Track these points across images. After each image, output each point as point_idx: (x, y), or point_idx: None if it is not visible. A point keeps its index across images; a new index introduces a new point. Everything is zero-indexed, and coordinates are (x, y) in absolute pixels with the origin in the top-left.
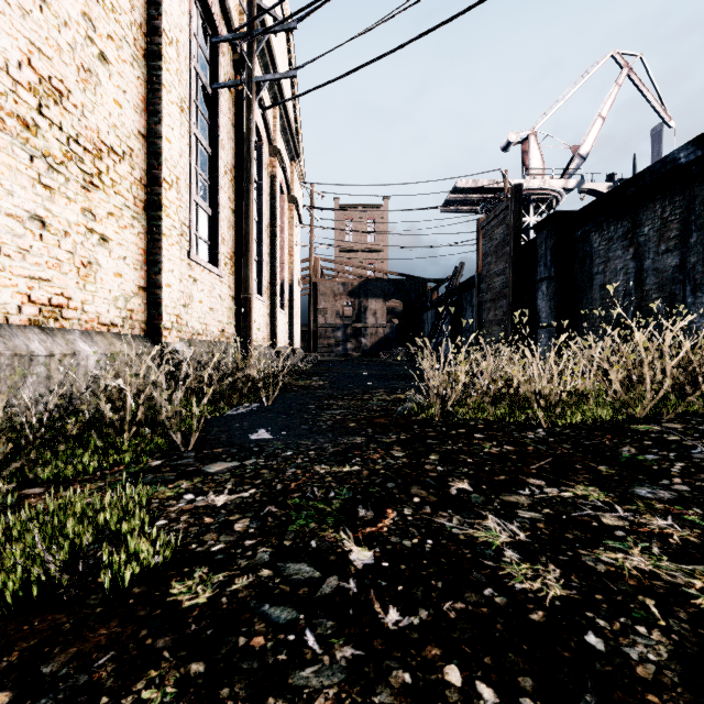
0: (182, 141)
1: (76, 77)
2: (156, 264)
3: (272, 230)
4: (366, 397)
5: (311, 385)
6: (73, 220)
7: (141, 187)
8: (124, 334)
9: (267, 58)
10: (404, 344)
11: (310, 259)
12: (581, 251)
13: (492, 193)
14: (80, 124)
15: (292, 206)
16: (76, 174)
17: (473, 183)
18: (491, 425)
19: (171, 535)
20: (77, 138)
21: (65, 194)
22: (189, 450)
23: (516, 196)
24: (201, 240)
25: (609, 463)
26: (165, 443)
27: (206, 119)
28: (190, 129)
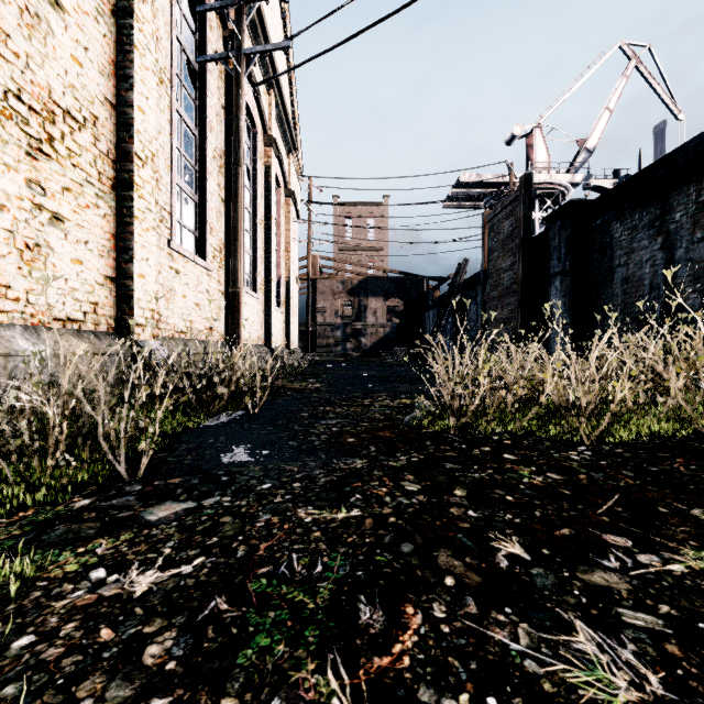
0: (161, 116)
1: (18, 20)
2: (127, 251)
3: (267, 223)
4: (367, 403)
5: (307, 388)
6: (13, 192)
7: (108, 162)
8: (86, 331)
9: (262, 40)
10: (405, 344)
11: (308, 255)
12: (599, 242)
13: (496, 187)
14: (24, 78)
15: (289, 200)
16: (18, 137)
17: (477, 177)
18: (519, 440)
19: (22, 679)
20: (19, 93)
21: (1, 159)
22: (136, 480)
23: (526, 186)
24: (186, 229)
25: (702, 504)
26: (105, 472)
27: (191, 97)
28: (172, 104)
